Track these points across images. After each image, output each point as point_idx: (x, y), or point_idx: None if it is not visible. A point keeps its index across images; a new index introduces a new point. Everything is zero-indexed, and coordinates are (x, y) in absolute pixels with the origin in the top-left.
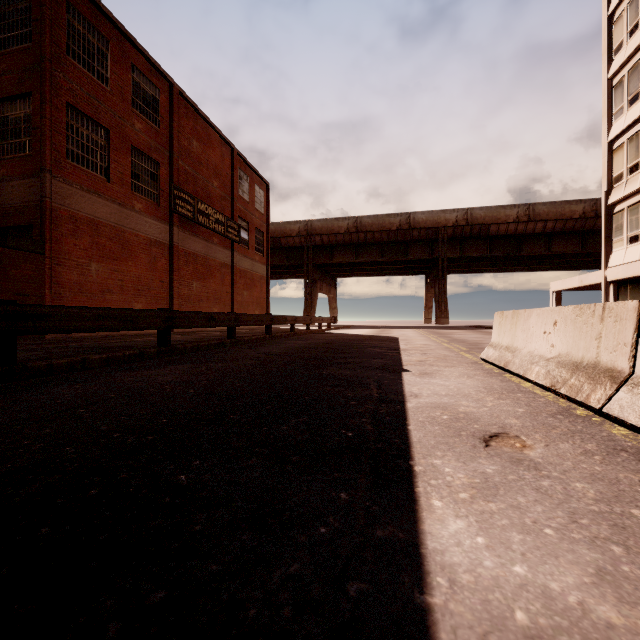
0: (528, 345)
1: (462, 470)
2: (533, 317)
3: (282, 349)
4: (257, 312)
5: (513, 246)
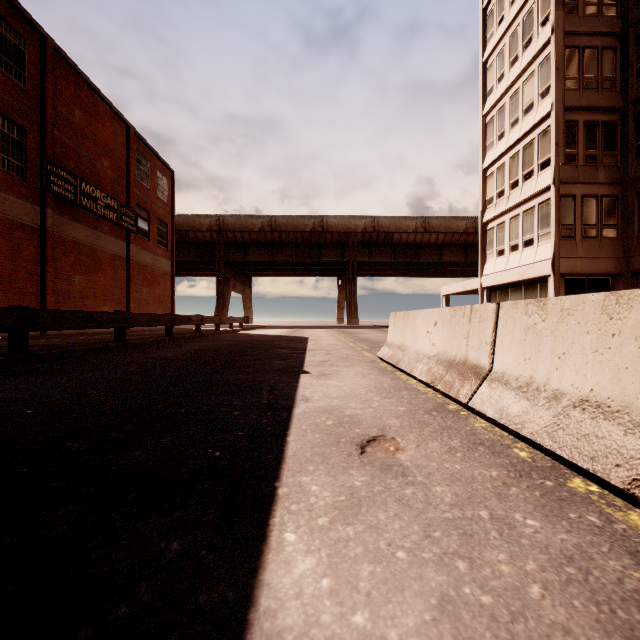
0: (415, 344)
1: (330, 486)
2: (419, 318)
3: (179, 352)
4: (160, 311)
5: (412, 254)
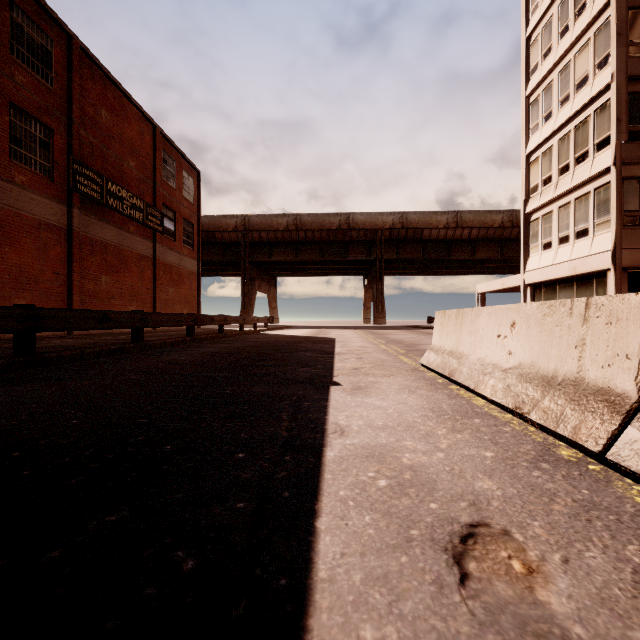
0: (477, 350)
1: None
2: (483, 317)
3: (195, 355)
4: (186, 311)
5: (443, 250)
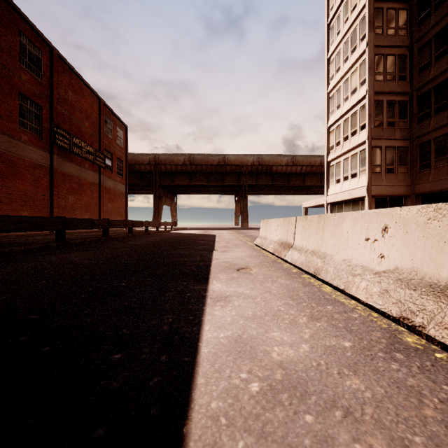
0: (270, 236)
1: (226, 276)
2: (272, 223)
3: (143, 242)
4: (118, 218)
5: (285, 179)
